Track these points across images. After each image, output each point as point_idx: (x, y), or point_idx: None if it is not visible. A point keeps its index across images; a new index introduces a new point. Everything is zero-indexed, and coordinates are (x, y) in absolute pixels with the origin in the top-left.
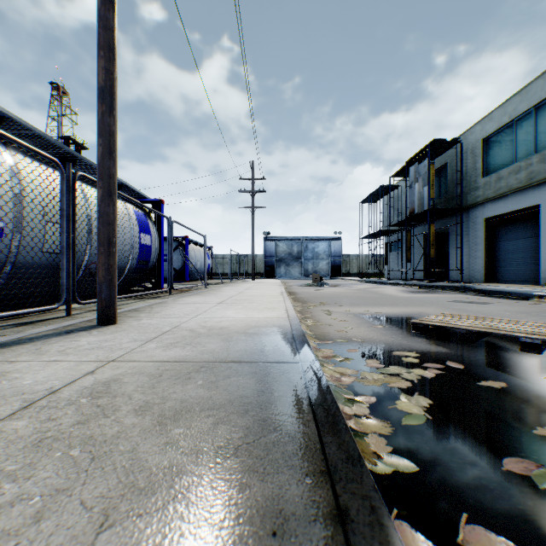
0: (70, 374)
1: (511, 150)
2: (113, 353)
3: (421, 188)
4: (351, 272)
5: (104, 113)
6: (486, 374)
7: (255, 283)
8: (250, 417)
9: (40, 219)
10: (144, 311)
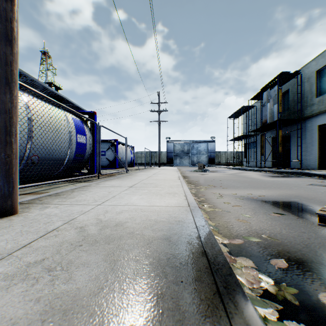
0: None
1: None
2: None
3: (272, 105)
4: (221, 162)
5: None
6: None
7: (160, 169)
8: None
9: None
10: (62, 196)
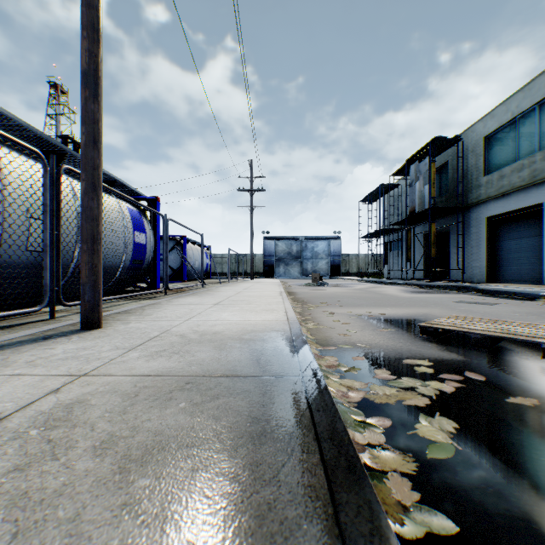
0: (29, 394)
1: (514, 148)
2: (89, 365)
3: (422, 186)
4: (351, 272)
5: (87, 99)
6: (512, 387)
7: (254, 283)
8: (239, 459)
9: (24, 215)
10: (135, 313)
